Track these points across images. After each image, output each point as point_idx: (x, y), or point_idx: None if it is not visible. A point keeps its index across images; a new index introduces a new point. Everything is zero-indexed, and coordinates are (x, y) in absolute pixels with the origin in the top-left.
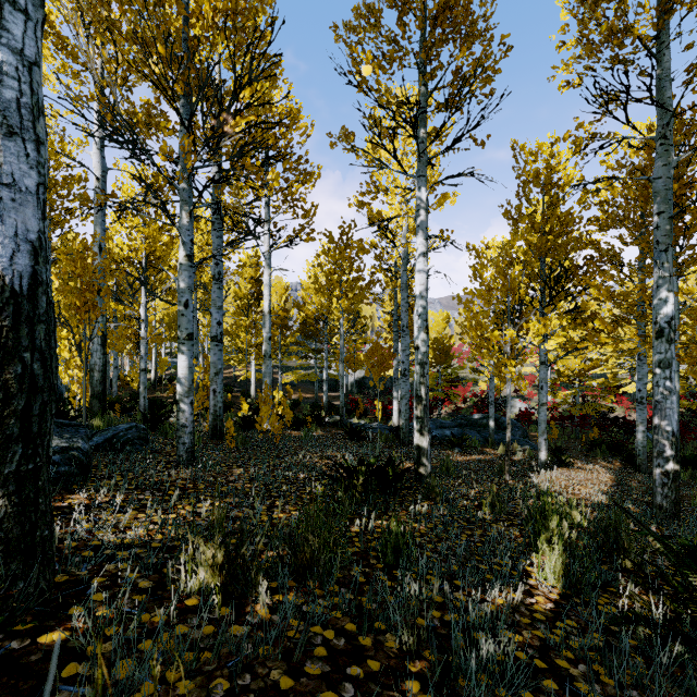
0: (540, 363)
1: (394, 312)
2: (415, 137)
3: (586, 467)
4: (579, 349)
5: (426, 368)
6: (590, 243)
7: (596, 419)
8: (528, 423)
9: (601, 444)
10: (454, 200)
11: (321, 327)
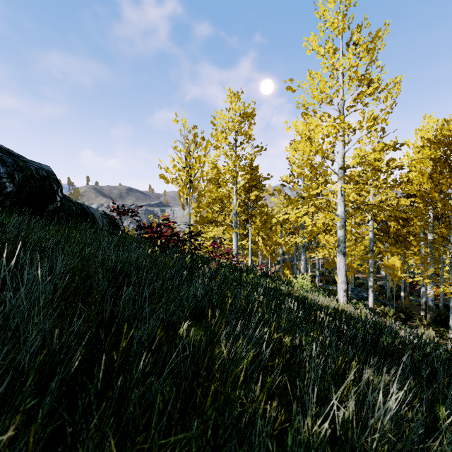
0: None
1: None
2: None
3: None
4: None
5: None
6: None
7: None
8: None
9: None
10: None
11: None
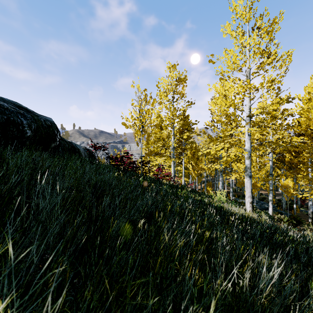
0: None
1: None
2: None
3: None
4: None
5: None
6: None
7: None
8: None
9: None
10: None
11: None
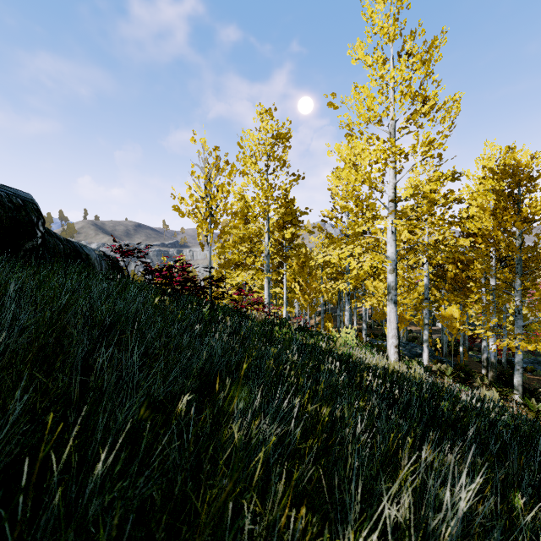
0: None
1: None
2: None
3: None
4: None
5: None
6: None
7: None
8: None
9: None
10: None
11: None
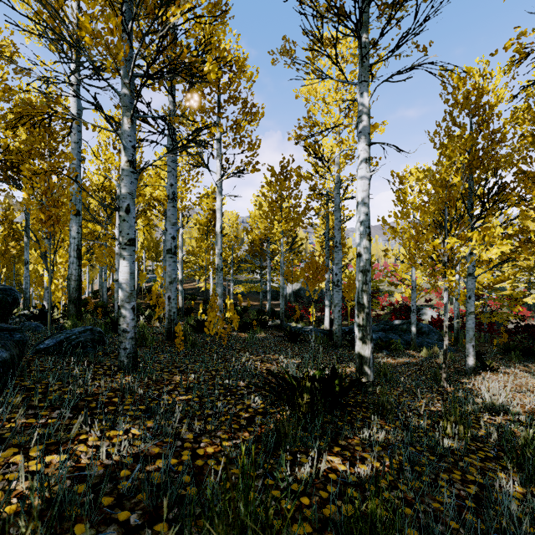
0: (468, 274)
1: (326, 233)
2: (358, 38)
3: (509, 372)
4: (510, 260)
5: (368, 276)
6: (522, 158)
7: (498, 326)
8: (440, 328)
9: (515, 349)
10: (383, 129)
11: (265, 247)
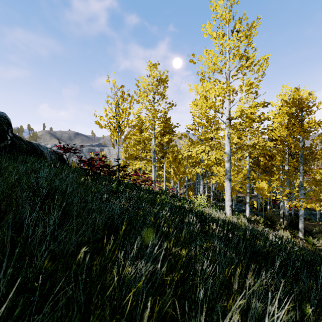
0: None
1: None
2: None
3: None
4: None
5: None
6: None
7: None
8: None
9: None
10: None
11: None
